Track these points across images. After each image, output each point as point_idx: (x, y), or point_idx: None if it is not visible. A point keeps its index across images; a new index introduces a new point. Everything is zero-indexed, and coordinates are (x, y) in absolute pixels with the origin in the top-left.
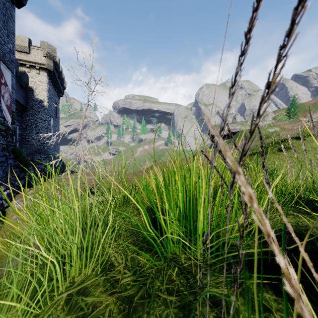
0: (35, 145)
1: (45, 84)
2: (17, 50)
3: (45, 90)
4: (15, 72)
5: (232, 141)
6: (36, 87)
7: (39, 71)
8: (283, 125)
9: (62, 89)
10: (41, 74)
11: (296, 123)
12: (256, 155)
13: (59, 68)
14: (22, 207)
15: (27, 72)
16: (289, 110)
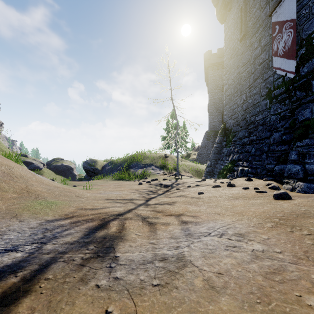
0: None
1: None
2: None
3: None
4: None
5: None
6: None
7: None
8: None
9: None
10: None
11: None
12: None
13: None
14: None
15: None
16: None
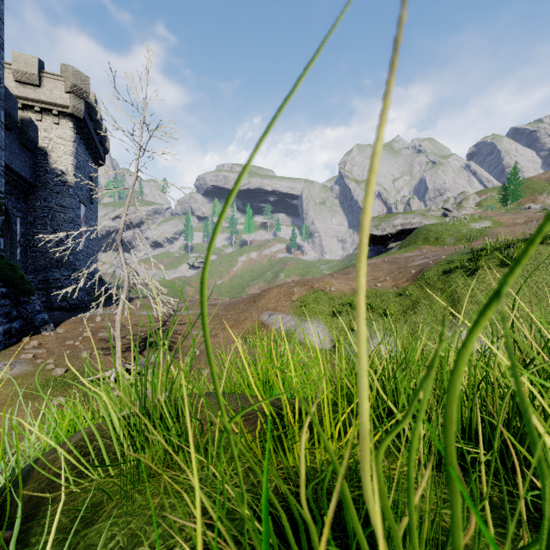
0: (51, 254)
1: (70, 142)
2: (17, 81)
3: (69, 153)
4: (11, 119)
5: (406, 245)
6: (52, 148)
7: (58, 118)
8: (498, 217)
9: (102, 153)
10: (62, 125)
11: (520, 214)
12: (457, 273)
13: (96, 115)
14: (7, 378)
15: (36, 120)
16: (506, 190)
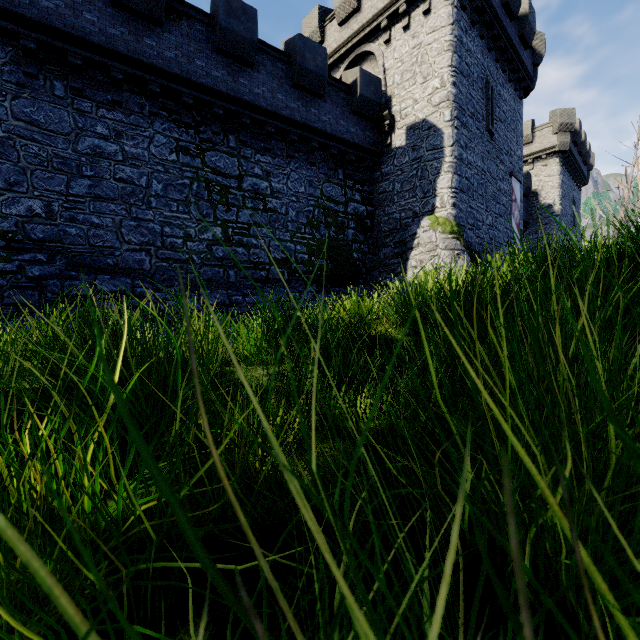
0: None
1: (556, 176)
2: None
3: (555, 186)
4: None
5: None
6: (541, 188)
7: (546, 160)
8: None
9: (585, 172)
10: (549, 164)
11: None
12: None
13: (580, 138)
14: None
15: (529, 170)
16: None
